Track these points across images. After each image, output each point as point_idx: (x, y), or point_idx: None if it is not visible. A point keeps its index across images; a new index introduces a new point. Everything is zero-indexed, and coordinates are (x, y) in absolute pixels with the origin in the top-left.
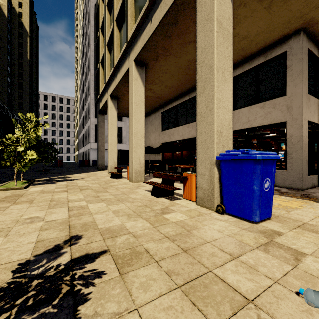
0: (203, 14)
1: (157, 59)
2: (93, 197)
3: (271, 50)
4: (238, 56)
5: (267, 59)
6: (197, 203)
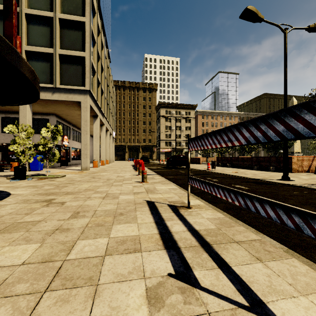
0: (22, 114)
1: None
2: None
3: (44, 115)
4: None
5: (42, 117)
6: None
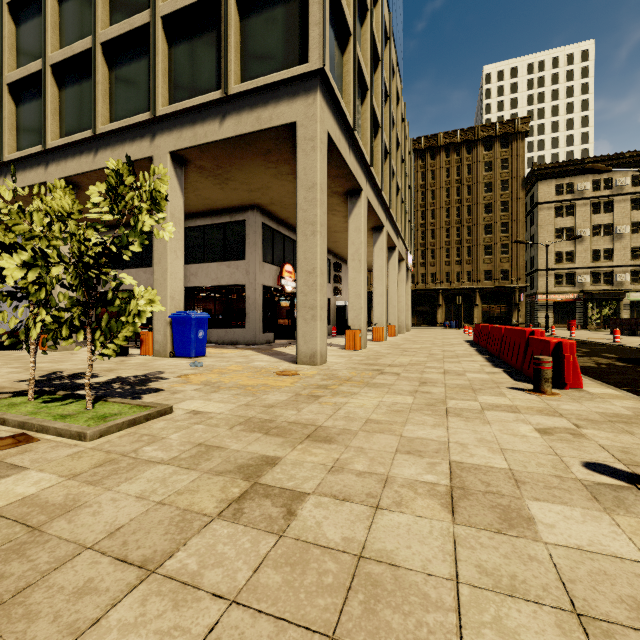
0: None
1: None
2: (21, 362)
3: (236, 213)
4: (205, 208)
5: (232, 220)
6: (154, 355)
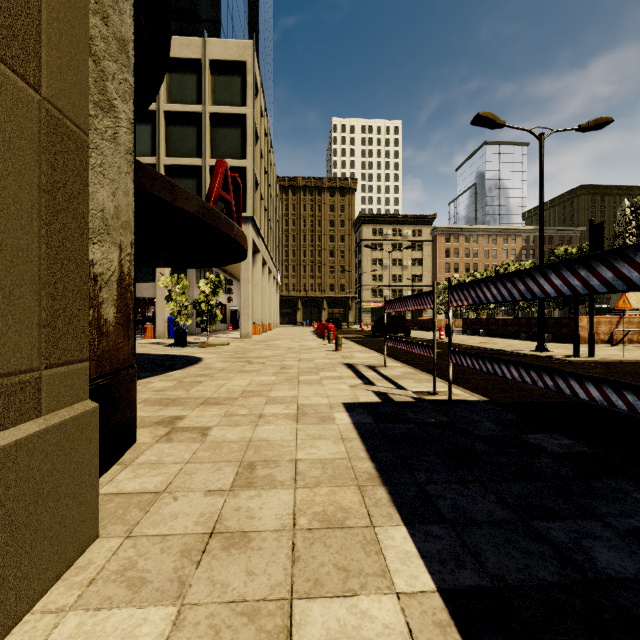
0: None
1: None
2: None
3: None
4: None
5: None
6: (156, 338)
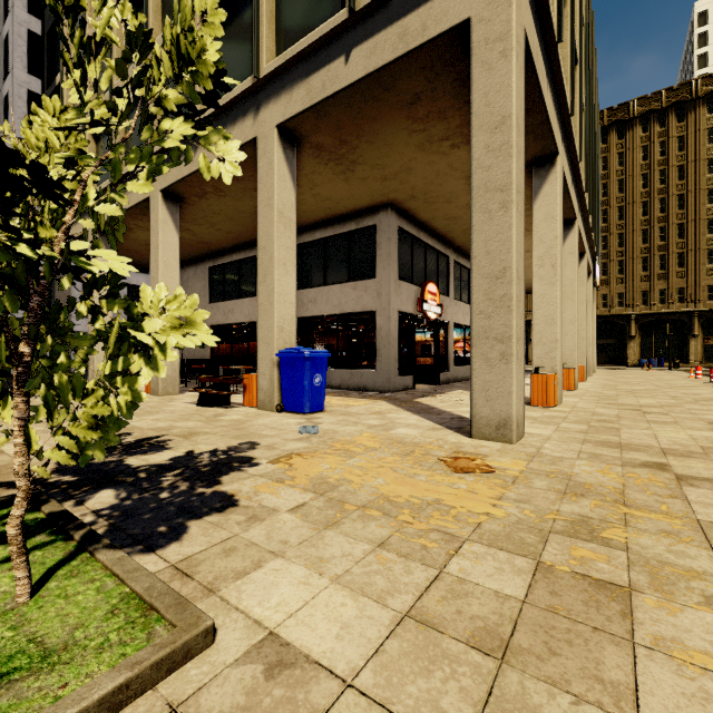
0: (264, 194)
1: (204, 196)
2: None
3: (363, 217)
4: (325, 214)
5: (359, 227)
6: (258, 407)
